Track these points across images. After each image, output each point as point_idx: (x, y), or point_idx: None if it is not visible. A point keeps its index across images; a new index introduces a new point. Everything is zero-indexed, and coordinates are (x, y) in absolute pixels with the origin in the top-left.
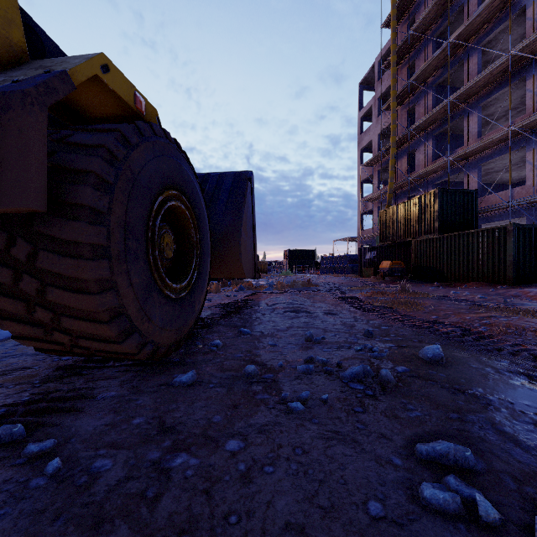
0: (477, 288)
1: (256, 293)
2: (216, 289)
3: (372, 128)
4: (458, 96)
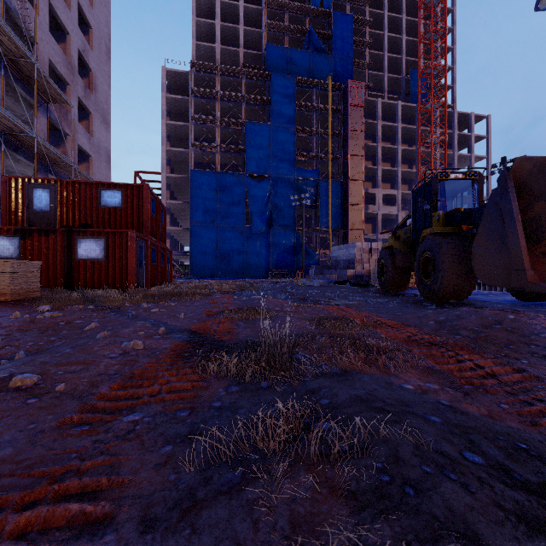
0: None
1: None
2: None
3: None
4: None
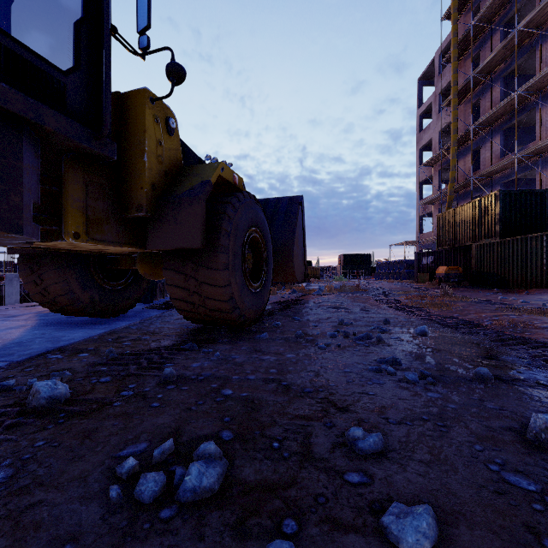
0: (537, 294)
1: (306, 294)
2: (272, 291)
3: (432, 126)
4: (528, 88)
